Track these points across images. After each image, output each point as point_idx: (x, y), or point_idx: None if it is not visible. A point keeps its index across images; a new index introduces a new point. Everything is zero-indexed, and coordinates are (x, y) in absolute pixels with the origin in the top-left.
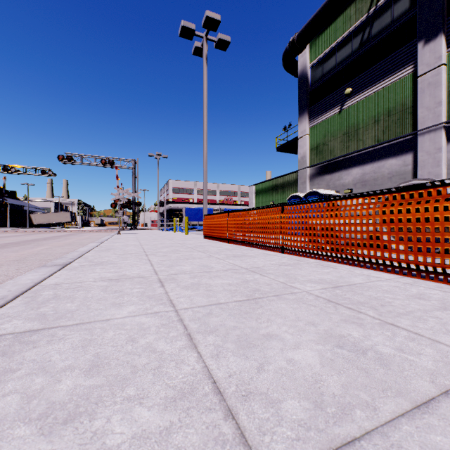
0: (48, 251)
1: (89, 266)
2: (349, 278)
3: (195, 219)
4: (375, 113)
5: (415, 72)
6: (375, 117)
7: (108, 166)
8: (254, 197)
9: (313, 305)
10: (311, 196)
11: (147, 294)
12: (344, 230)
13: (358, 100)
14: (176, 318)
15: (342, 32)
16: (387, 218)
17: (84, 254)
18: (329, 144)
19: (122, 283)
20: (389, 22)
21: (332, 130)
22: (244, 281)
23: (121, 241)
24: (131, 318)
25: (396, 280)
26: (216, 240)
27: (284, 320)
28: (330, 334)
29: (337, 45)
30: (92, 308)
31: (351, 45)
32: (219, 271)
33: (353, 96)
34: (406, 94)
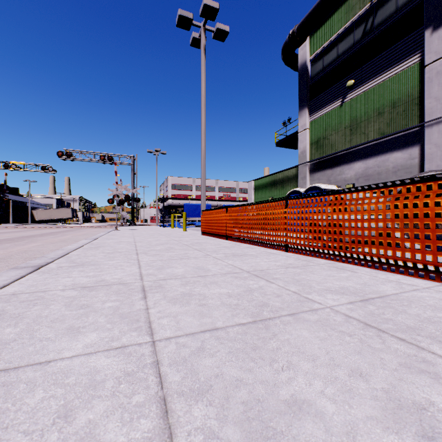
0: (39, 248)
1: (67, 268)
2: (376, 286)
3: (193, 215)
4: (379, 105)
5: (422, 61)
6: (379, 109)
7: (107, 162)
8: (252, 193)
9: (348, 333)
10: (312, 191)
11: (121, 311)
12: (361, 227)
13: (360, 92)
14: (151, 358)
15: (344, 23)
16: (420, 212)
17: (69, 253)
18: (330, 138)
19: (96, 292)
20: (393, 11)
21: (333, 124)
22: (247, 290)
23: (116, 238)
24: (84, 358)
25: (436, 289)
26: (214, 237)
27: (313, 364)
28: (398, 401)
29: (338, 36)
30: (37, 337)
31: (353, 36)
32: (217, 275)
33: (355, 88)
34: (413, 84)
